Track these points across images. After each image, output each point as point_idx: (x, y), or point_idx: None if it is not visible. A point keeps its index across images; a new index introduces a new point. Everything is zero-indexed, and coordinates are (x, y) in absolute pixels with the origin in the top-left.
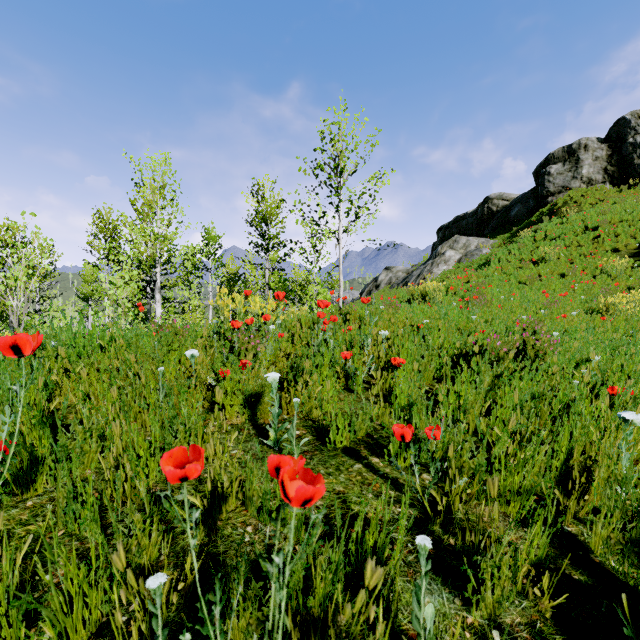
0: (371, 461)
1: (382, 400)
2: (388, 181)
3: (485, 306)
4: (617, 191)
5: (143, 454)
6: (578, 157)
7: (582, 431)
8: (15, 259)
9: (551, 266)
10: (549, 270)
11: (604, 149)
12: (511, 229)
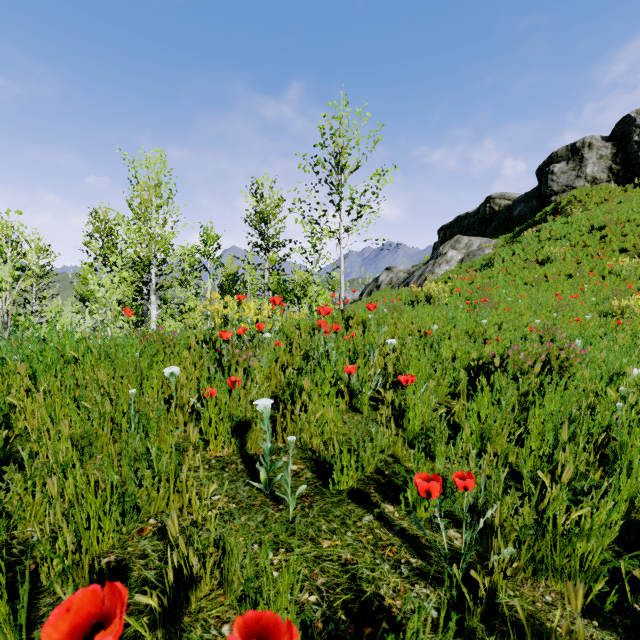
0: (384, 510)
1: (394, 427)
2: (391, 178)
3: (493, 309)
4: (622, 190)
5: (94, 513)
6: (582, 156)
7: (638, 470)
8: (0, 260)
9: (557, 267)
10: (555, 271)
11: (609, 147)
12: (514, 229)
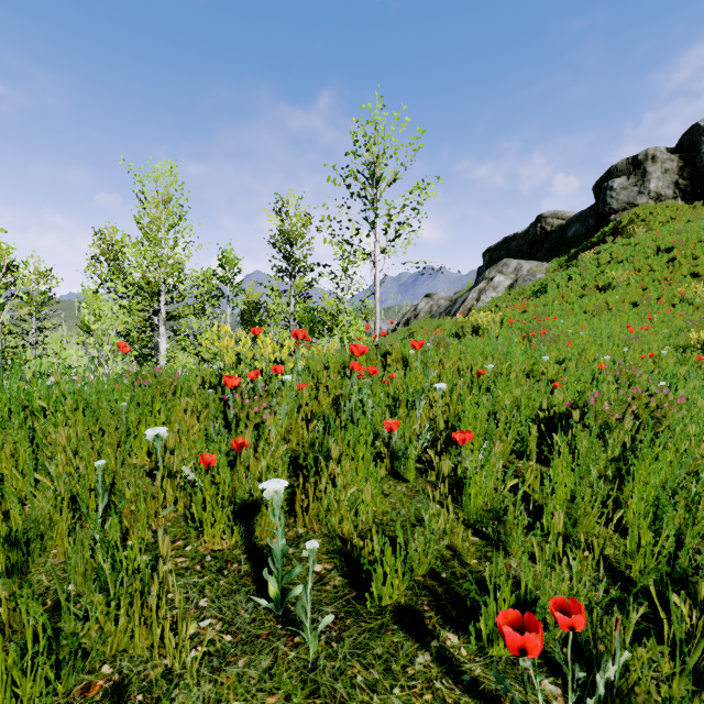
0: (445, 643)
1: (452, 509)
2: (434, 192)
3: (552, 342)
4: (690, 208)
5: (4, 676)
6: (645, 169)
7: None
8: None
9: (621, 293)
10: (618, 298)
11: (675, 160)
12: (568, 251)
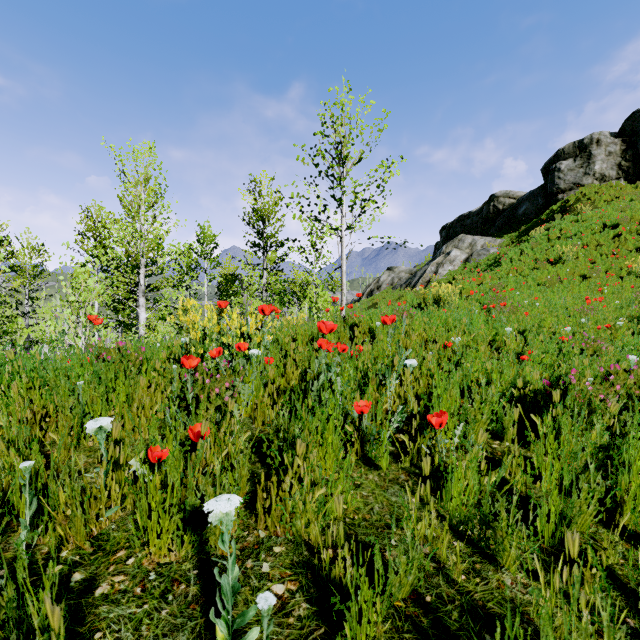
0: None
1: (434, 513)
2: (397, 171)
3: (510, 313)
4: (633, 187)
5: None
6: (590, 152)
7: None
8: None
9: (571, 267)
10: (569, 271)
11: (618, 144)
12: (519, 228)
